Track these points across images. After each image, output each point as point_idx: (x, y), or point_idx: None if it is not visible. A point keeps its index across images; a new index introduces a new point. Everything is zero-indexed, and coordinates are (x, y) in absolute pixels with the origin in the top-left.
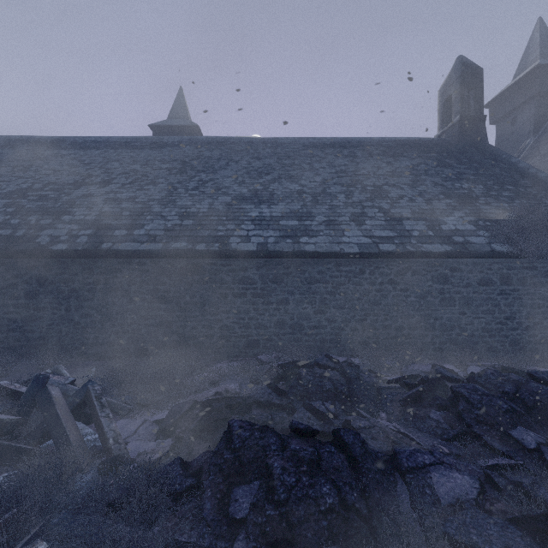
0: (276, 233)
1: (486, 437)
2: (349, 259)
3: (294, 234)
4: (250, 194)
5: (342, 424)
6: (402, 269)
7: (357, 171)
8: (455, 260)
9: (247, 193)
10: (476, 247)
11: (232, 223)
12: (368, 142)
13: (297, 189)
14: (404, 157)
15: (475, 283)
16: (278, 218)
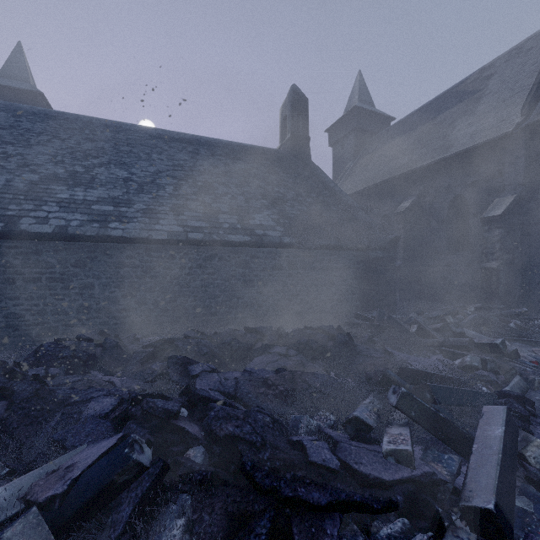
0: (83, 217)
1: (172, 373)
2: (160, 245)
3: (105, 219)
4: (66, 175)
5: (30, 378)
6: (210, 255)
7: (194, 167)
8: (254, 249)
9: (62, 173)
10: (270, 239)
11: (31, 203)
12: (216, 143)
13: (125, 176)
14: (242, 161)
15: (270, 268)
16: (92, 203)
